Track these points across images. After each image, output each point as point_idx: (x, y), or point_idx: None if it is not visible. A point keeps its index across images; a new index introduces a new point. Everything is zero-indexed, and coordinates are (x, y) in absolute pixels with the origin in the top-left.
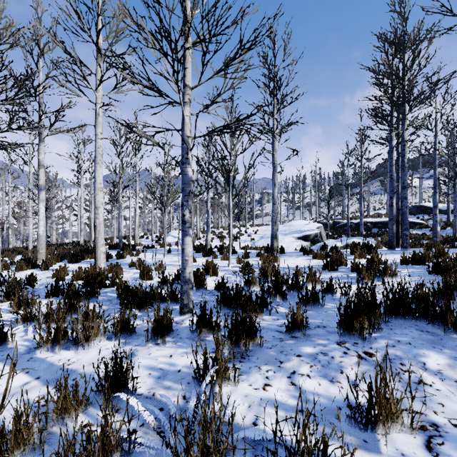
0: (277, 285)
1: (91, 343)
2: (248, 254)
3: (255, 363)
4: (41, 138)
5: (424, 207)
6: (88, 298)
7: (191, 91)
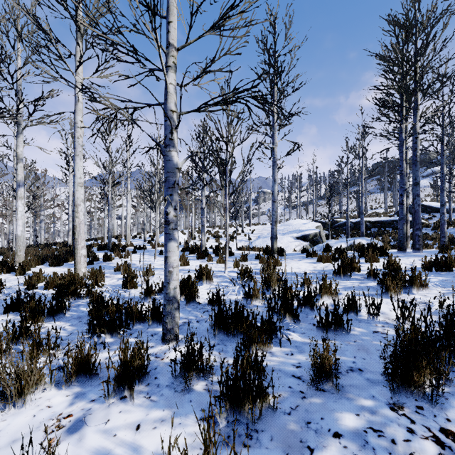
0: (286, 302)
1: (28, 396)
2: (246, 256)
3: (268, 451)
4: (19, 130)
5: (424, 206)
6: (52, 315)
7: (176, 52)
